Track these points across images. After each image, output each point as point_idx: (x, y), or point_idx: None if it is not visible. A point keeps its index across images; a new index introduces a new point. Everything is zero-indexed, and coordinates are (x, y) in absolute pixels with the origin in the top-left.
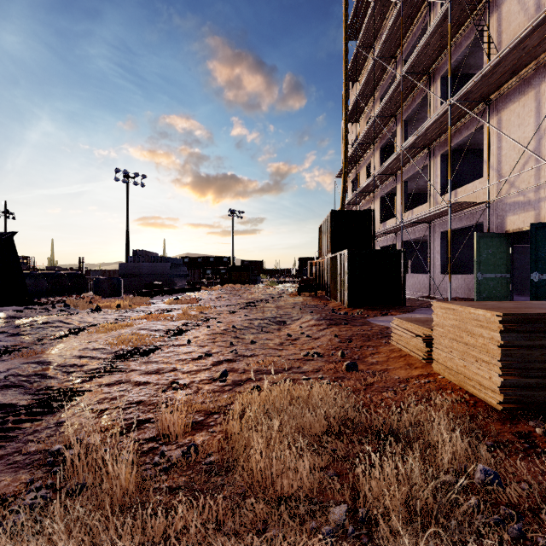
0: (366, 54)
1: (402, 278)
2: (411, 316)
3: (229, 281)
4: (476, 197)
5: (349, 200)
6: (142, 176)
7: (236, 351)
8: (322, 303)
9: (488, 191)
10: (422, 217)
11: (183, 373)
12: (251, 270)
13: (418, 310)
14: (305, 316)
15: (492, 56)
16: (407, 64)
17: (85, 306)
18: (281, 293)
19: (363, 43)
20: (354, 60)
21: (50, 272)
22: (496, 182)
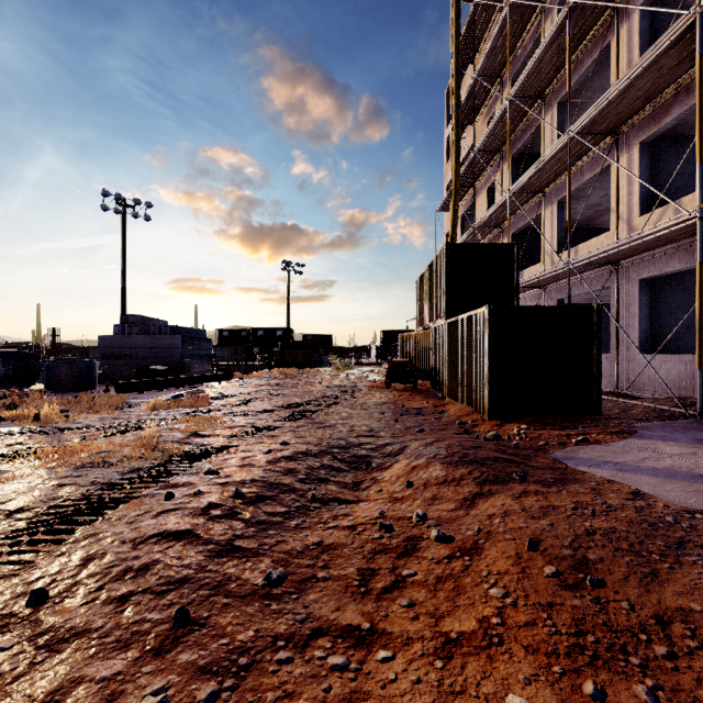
0: (493, 2)
1: (594, 362)
2: (649, 446)
3: (281, 363)
4: None
5: (461, 240)
6: (147, 204)
7: None
8: (432, 405)
9: None
10: (621, 247)
11: None
12: (314, 348)
13: (645, 430)
14: (413, 445)
15: None
16: None
17: None
18: (357, 385)
19: None
20: (469, 25)
21: None
22: None
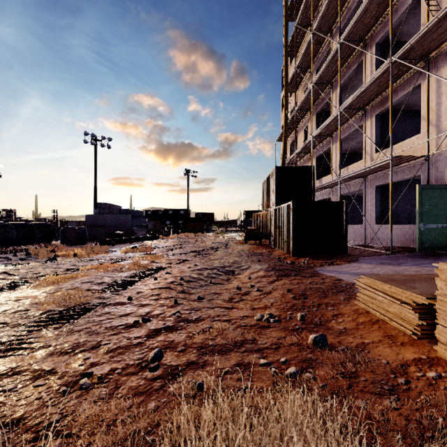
0: (305, 29)
1: (344, 228)
2: (358, 265)
3: (185, 230)
4: (413, 152)
5: (288, 159)
6: (108, 139)
7: (179, 314)
8: (267, 251)
9: (427, 145)
10: (361, 171)
11: (107, 351)
12: (203, 221)
13: (362, 260)
14: (254, 265)
15: (431, 17)
16: (345, 31)
17: (45, 255)
18: (229, 242)
19: (301, 22)
20: (293, 37)
21: (20, 223)
22: (445, 132)
